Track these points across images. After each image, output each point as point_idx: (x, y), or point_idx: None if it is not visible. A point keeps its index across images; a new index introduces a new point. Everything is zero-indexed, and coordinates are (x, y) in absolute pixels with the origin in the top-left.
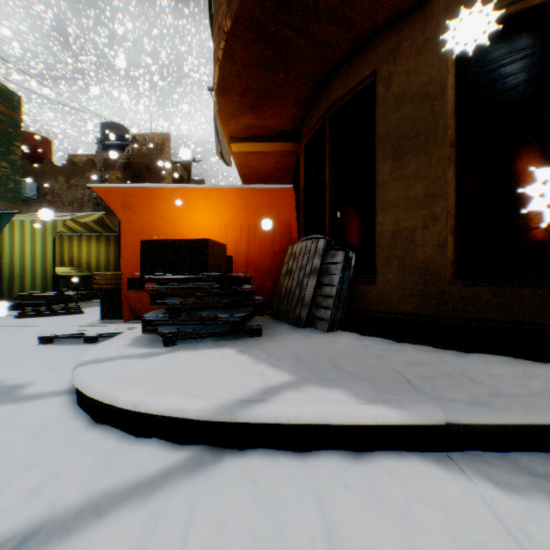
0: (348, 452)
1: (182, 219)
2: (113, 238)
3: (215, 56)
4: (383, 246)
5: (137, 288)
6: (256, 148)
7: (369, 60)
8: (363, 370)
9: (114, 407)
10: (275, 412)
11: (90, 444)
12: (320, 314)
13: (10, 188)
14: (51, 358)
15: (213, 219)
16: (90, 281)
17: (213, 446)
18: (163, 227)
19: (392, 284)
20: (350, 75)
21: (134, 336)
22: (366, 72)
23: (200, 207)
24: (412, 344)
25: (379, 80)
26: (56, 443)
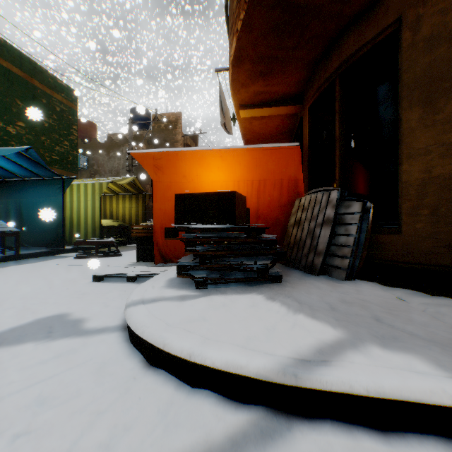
0: (446, 440)
1: (201, 177)
2: (141, 196)
3: (232, 30)
4: (409, 195)
5: (173, 236)
6: (261, 113)
7: (390, 9)
8: (419, 329)
9: (167, 353)
10: (349, 381)
11: (149, 391)
12: (334, 263)
13: (69, 161)
14: (103, 294)
15: (228, 176)
16: (124, 230)
17: (274, 409)
18: (186, 184)
19: (420, 234)
20: (366, 28)
21: (168, 278)
22: (386, 22)
23: (217, 166)
24: (451, 298)
25: (403, 26)
26: (118, 385)
